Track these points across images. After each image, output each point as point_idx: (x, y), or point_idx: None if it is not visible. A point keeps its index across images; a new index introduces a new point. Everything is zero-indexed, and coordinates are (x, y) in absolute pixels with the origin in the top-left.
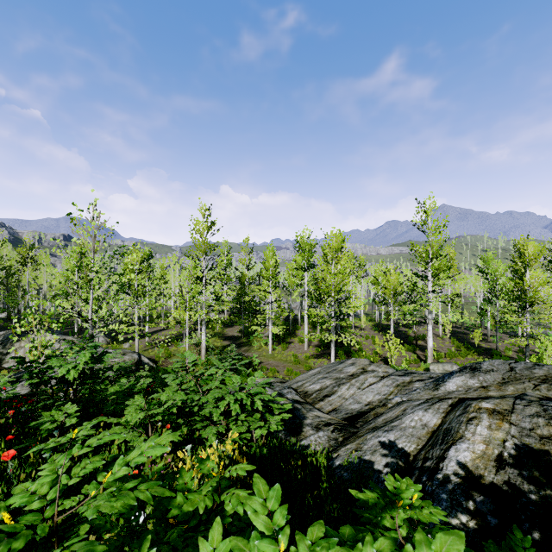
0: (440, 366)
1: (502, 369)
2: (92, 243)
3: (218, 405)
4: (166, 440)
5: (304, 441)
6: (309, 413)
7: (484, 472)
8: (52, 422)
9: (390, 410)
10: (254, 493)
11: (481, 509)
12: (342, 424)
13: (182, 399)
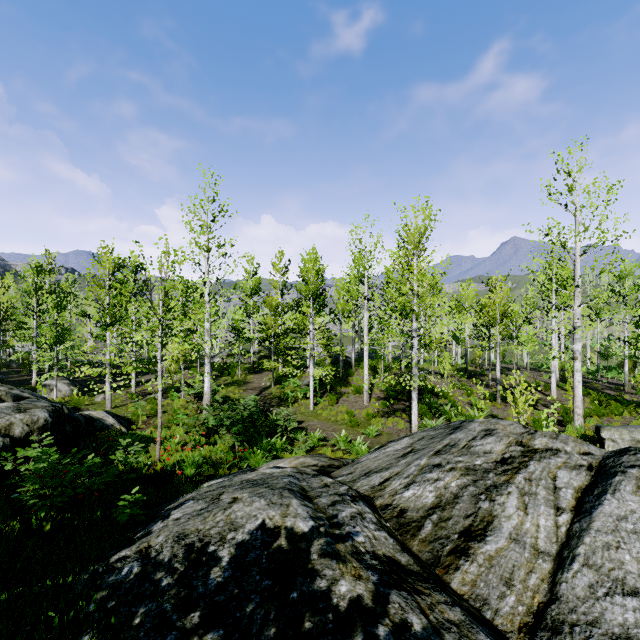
0: (624, 432)
1: None
2: None
3: None
4: None
5: None
6: None
7: None
8: None
9: None
10: None
11: None
12: None
13: None
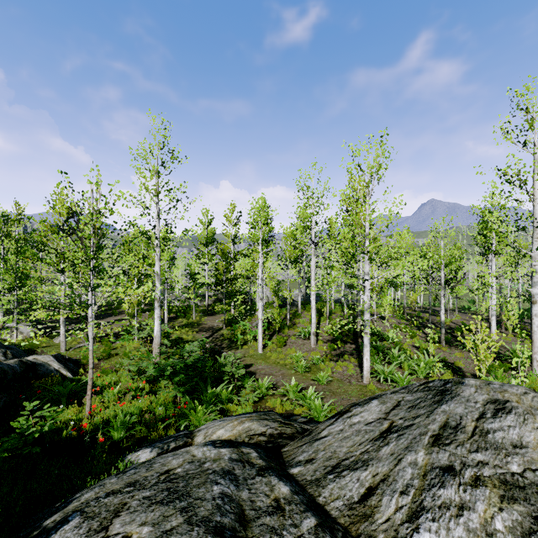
0: None
1: None
2: None
3: None
4: None
5: None
6: None
7: None
8: None
9: None
10: None
11: None
12: None
13: None
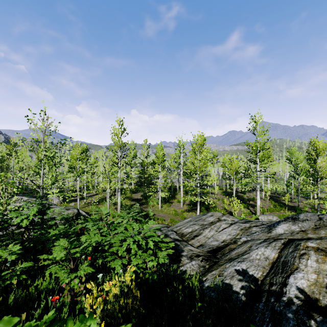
0: (265, 216)
1: (313, 219)
2: (43, 136)
3: (122, 245)
4: None
5: (182, 267)
6: (185, 248)
7: (319, 296)
8: None
9: (239, 247)
10: None
11: None
12: (208, 256)
13: (96, 241)
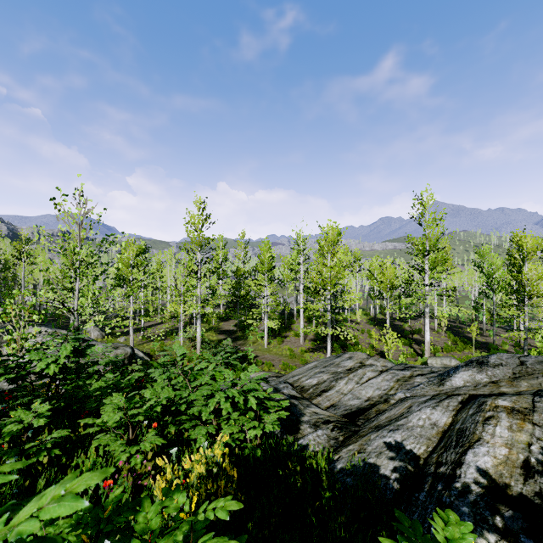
0: (438, 360)
1: (511, 363)
2: (78, 231)
3: (208, 403)
4: (86, 485)
5: (301, 440)
6: (306, 409)
7: (510, 481)
8: (18, 423)
9: (393, 407)
10: (240, 541)
11: (512, 526)
12: (342, 422)
13: (167, 397)
